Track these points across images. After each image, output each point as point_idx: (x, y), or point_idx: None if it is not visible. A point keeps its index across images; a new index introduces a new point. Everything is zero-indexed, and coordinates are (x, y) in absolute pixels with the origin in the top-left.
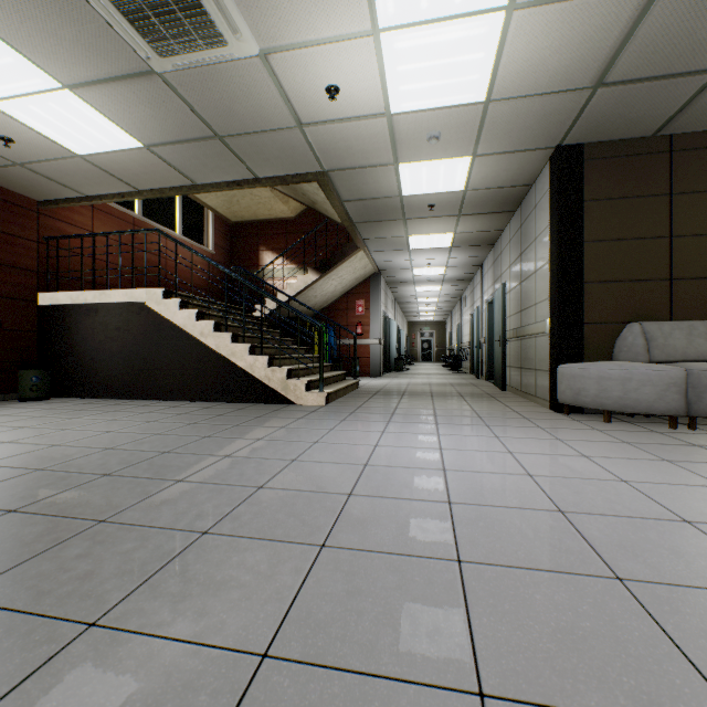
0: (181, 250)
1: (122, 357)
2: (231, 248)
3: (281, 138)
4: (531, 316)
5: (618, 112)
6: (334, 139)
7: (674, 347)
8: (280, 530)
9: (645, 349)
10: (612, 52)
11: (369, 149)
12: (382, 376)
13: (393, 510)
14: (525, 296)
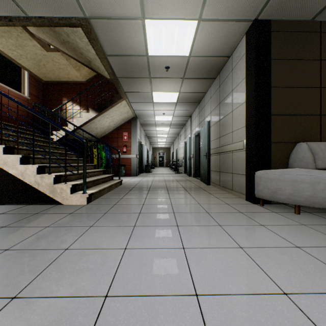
0: None
1: None
2: (43, 97)
3: None
4: (229, 139)
5: None
6: None
7: None
8: None
9: (313, 160)
10: None
11: None
12: (138, 175)
13: None
14: (223, 128)
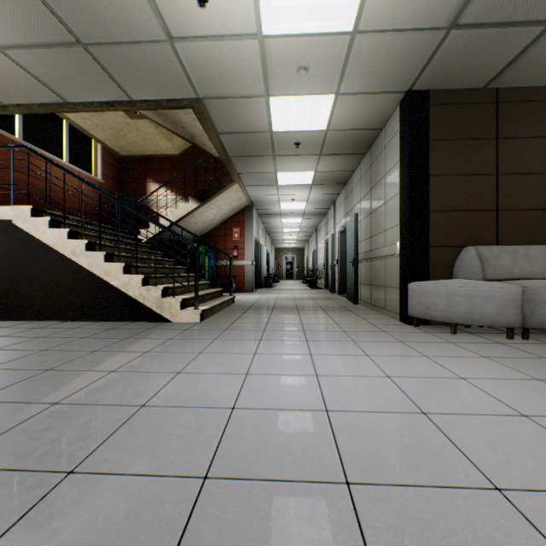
0: (68, 176)
1: None
2: (120, 178)
3: (151, 53)
4: (381, 241)
5: (462, 59)
6: (206, 61)
7: (503, 267)
8: None
9: (480, 269)
10: None
11: (242, 77)
12: (255, 291)
13: (269, 517)
14: (375, 224)
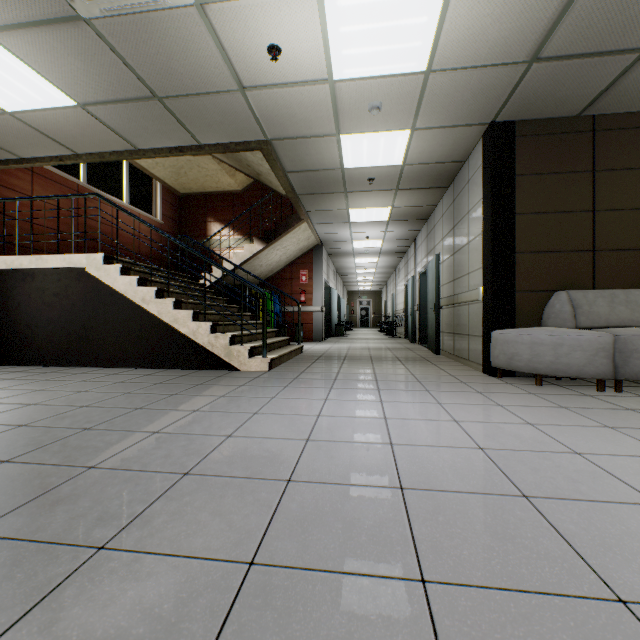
0: (128, 218)
1: (60, 323)
2: (180, 218)
3: (222, 102)
4: (464, 285)
5: (549, 89)
6: (276, 106)
7: (598, 314)
8: (199, 540)
9: (572, 316)
10: (550, 24)
11: (312, 118)
12: (324, 341)
13: (339, 502)
14: (458, 266)
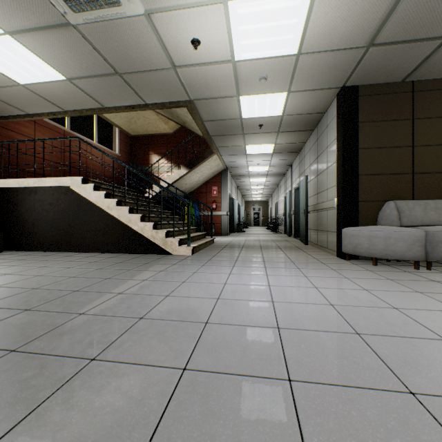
0: (97, 152)
1: (53, 223)
2: (131, 152)
3: (161, 76)
4: (324, 197)
5: (381, 64)
6: (197, 78)
7: (416, 216)
8: (152, 355)
9: (398, 218)
10: (380, 22)
11: (220, 85)
12: (229, 235)
13: (238, 336)
14: (320, 184)
